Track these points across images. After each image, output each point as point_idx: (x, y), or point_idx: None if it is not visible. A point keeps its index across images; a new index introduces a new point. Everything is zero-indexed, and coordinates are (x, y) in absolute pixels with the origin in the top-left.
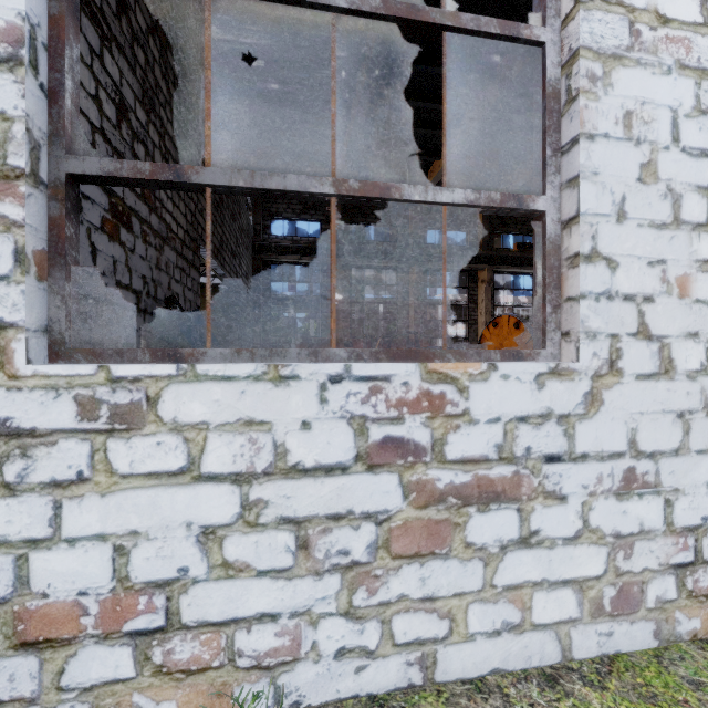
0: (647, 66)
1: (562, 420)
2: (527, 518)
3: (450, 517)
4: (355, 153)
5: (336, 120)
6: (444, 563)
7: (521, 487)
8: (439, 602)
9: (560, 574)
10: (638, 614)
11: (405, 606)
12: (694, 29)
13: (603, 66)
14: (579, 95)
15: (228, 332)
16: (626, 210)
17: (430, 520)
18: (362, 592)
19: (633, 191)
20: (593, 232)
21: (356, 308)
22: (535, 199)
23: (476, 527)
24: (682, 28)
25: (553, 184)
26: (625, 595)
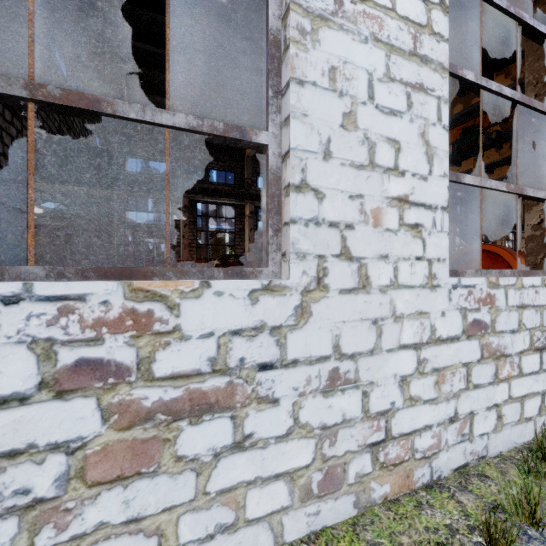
0: (349, 32)
1: (275, 332)
2: (241, 423)
3: (159, 434)
4: (196, 108)
5: (179, 78)
6: (151, 481)
7: (235, 395)
8: (146, 521)
9: (273, 470)
10: (341, 490)
11: (105, 534)
12: (385, 11)
13: (312, 23)
14: (290, 44)
15: (75, 253)
16: (331, 150)
17: (136, 440)
18: (48, 530)
19: (337, 135)
20: (303, 166)
21: (202, 235)
22: (258, 133)
23: (188, 439)
24: (376, 8)
25: (275, 122)
26: (330, 477)
